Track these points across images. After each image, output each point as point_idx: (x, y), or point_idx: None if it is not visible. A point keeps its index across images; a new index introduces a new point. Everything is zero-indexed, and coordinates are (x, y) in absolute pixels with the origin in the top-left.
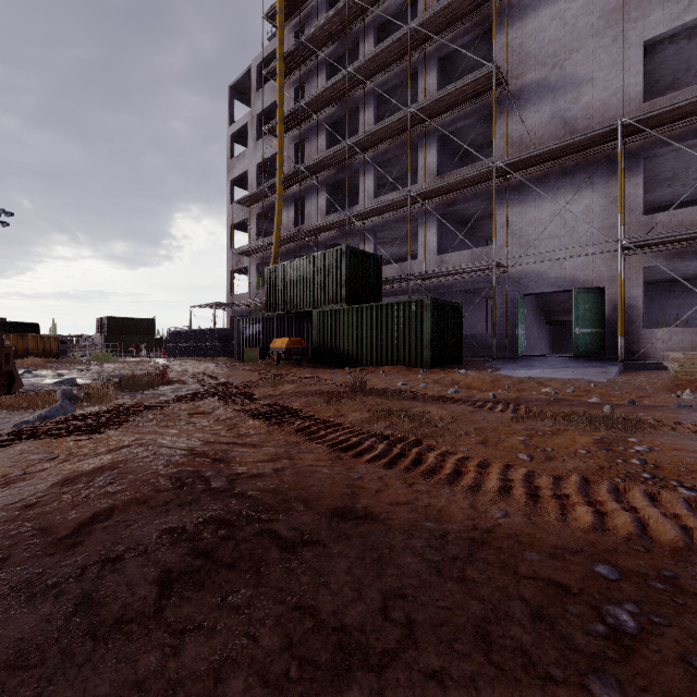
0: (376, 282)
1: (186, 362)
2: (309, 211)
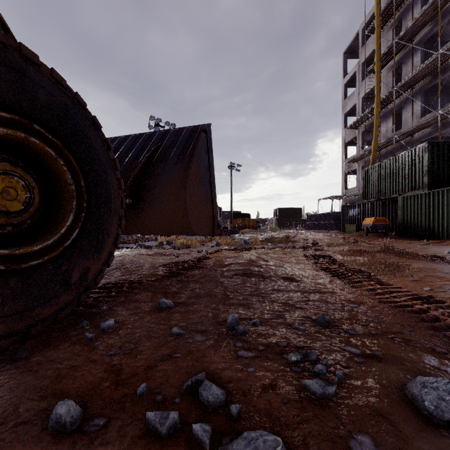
0: None
1: (309, 232)
2: (405, 118)
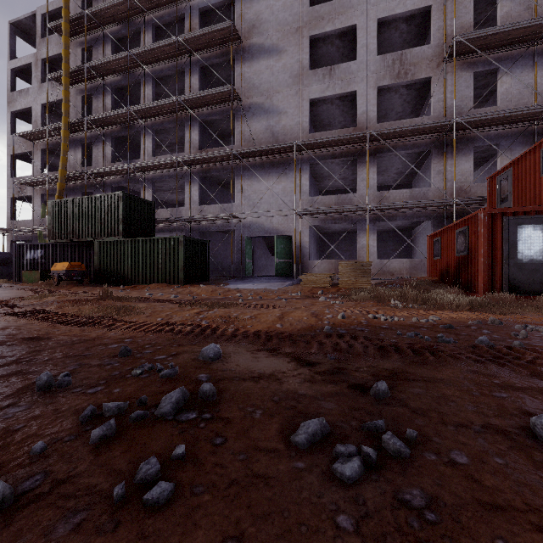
0: (150, 221)
1: None
2: (96, 156)
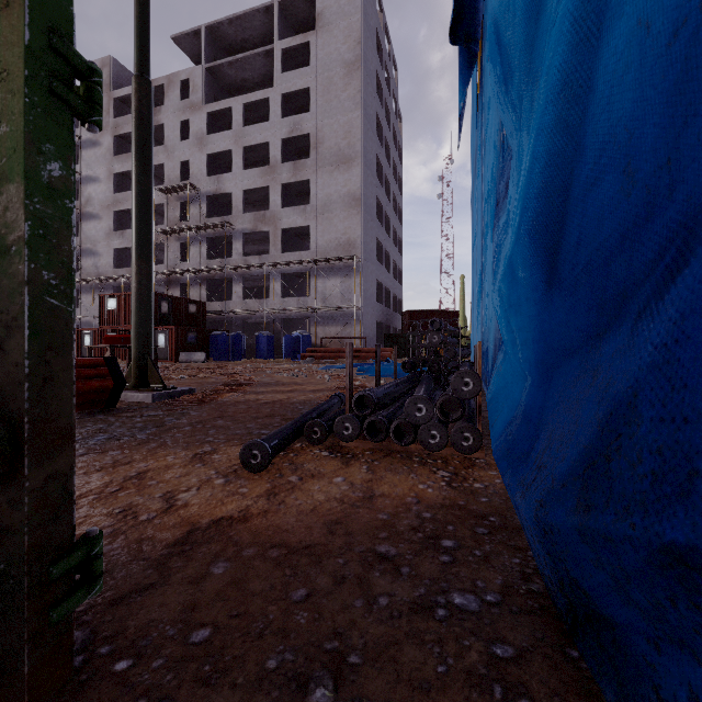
0: None
1: None
2: None
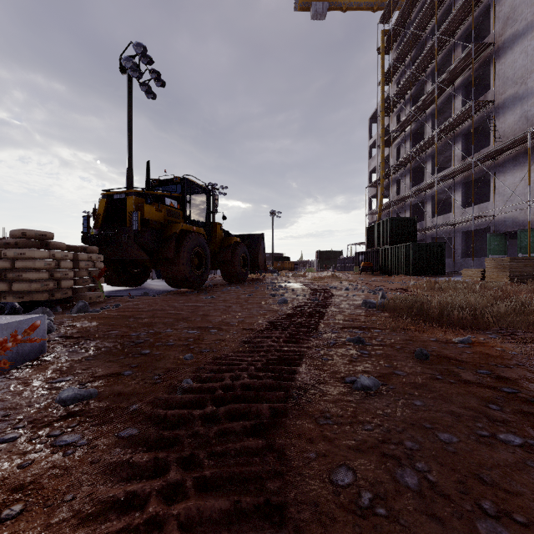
0: (413, 231)
1: (327, 272)
2: (402, 187)
